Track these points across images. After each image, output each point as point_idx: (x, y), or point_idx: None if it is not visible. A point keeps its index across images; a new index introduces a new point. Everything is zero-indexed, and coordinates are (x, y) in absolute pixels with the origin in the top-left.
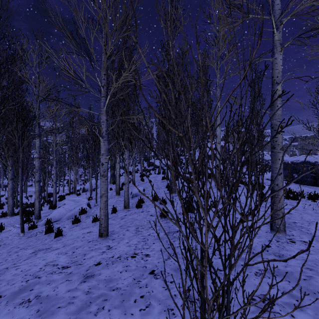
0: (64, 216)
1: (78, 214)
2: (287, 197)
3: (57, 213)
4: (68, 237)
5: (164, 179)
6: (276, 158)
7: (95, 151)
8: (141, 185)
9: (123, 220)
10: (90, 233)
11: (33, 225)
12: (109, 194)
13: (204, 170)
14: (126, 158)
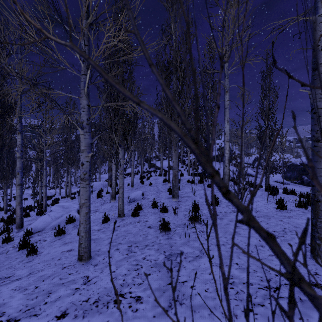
0: (48, 225)
1: (65, 222)
2: (308, 203)
3: (41, 221)
4: (42, 256)
5: (166, 181)
6: (321, 155)
7: None
8: (141, 188)
9: (114, 233)
10: (71, 251)
11: (8, 238)
12: (105, 198)
13: None
14: (120, 158)
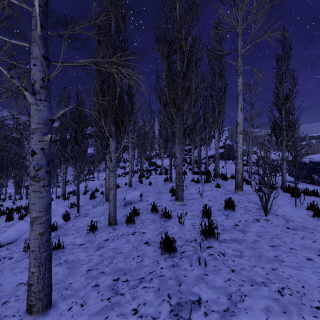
0: (24, 234)
1: None
2: None
3: (14, 230)
4: None
5: (167, 180)
6: None
7: (76, 145)
8: (139, 188)
9: (98, 253)
10: None
11: None
12: (99, 199)
13: (216, 170)
14: (111, 151)
